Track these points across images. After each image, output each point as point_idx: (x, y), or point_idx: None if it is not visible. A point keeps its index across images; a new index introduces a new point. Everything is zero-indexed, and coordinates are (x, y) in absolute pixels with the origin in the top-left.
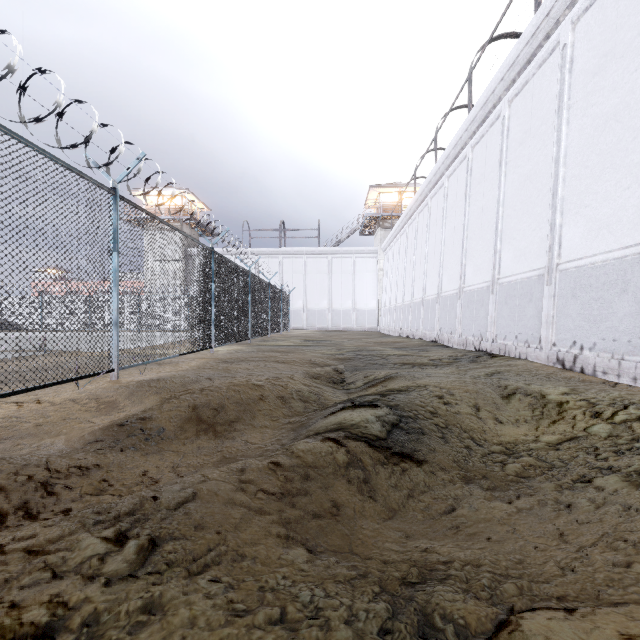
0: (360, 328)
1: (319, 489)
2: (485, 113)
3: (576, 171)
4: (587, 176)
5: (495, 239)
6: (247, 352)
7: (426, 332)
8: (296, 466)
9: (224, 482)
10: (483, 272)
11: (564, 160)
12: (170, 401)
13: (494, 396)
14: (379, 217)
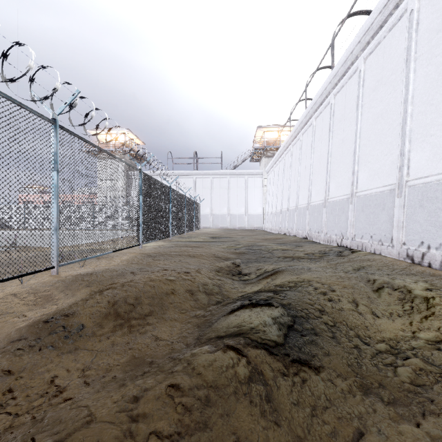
0: (250, 227)
1: (220, 418)
2: (345, 69)
3: (422, 108)
4: (432, 111)
5: (353, 163)
6: (167, 247)
7: (299, 231)
8: (196, 388)
9: (112, 424)
10: (343, 187)
11: (412, 100)
12: (94, 297)
13: (367, 290)
14: (264, 149)
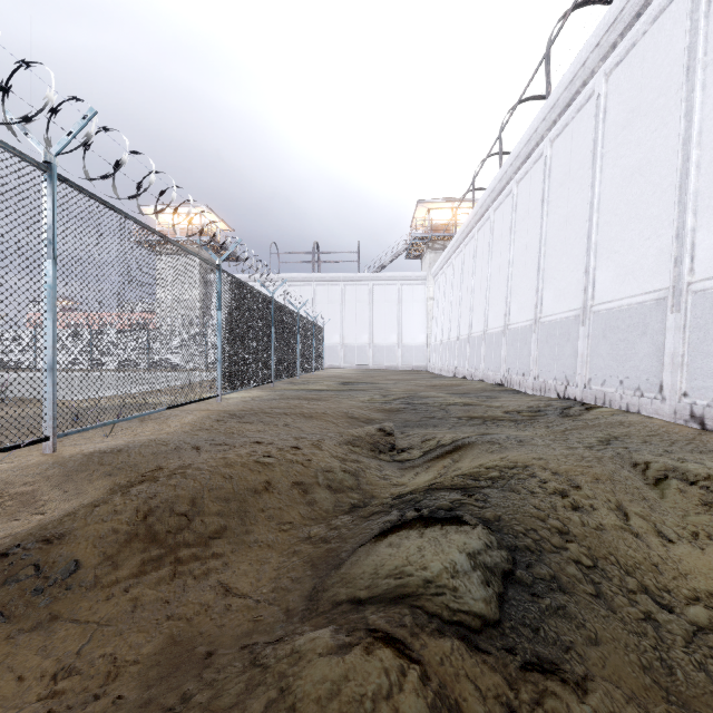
0: (406, 367)
1: None
2: (571, 94)
3: None
4: None
5: (587, 254)
6: (266, 400)
7: (489, 373)
8: None
9: None
10: (569, 297)
11: (698, 139)
12: (110, 500)
13: (638, 485)
14: (428, 237)
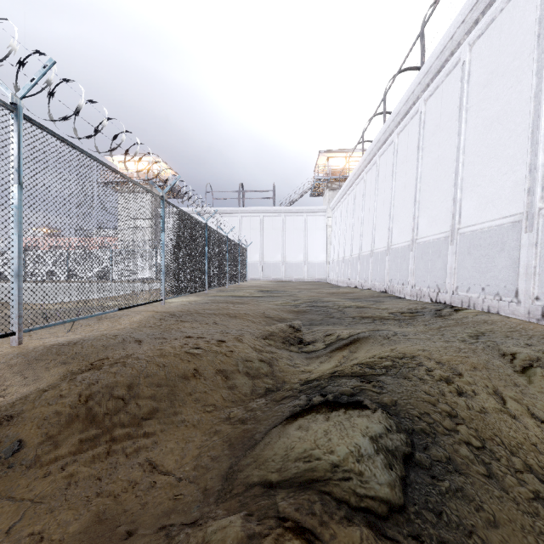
0: (311, 279)
1: None
2: (441, 62)
3: None
4: None
5: (454, 188)
6: (201, 304)
7: (375, 283)
8: None
9: None
10: (439, 223)
11: None
12: (58, 386)
13: (509, 373)
14: (328, 179)
